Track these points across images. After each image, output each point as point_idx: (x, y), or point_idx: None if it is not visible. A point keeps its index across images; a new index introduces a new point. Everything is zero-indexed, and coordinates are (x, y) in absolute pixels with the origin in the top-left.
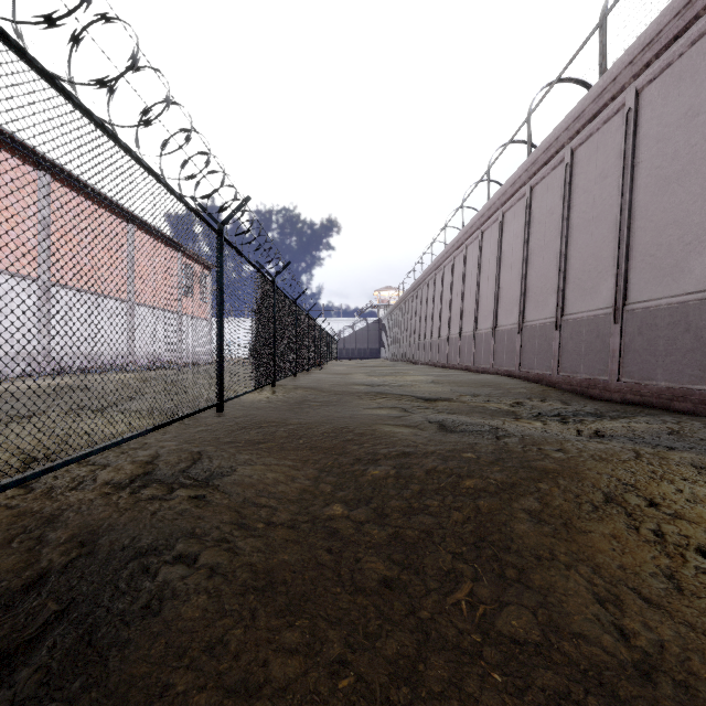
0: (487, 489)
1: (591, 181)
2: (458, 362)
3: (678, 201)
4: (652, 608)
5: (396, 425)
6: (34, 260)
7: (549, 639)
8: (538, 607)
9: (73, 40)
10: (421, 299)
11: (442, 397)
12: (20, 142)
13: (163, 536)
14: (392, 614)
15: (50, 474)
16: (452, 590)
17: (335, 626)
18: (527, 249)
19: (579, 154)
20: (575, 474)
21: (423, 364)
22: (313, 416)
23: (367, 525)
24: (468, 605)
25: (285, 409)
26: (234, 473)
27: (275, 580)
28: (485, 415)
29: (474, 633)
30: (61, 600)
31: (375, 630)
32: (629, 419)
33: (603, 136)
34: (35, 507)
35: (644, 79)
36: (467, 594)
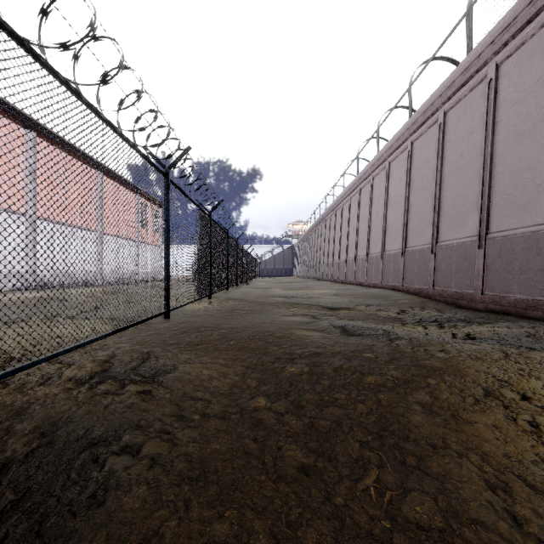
0: (385, 384)
1: (460, 136)
2: (354, 279)
3: (531, 151)
4: (539, 495)
5: (307, 329)
6: (23, 199)
7: (451, 525)
8: (438, 493)
9: (42, 12)
10: (325, 230)
11: (343, 307)
12: (12, 107)
13: (113, 428)
14: (310, 502)
15: (23, 372)
16: (361, 477)
17: (261, 515)
18: (409, 191)
19: (450, 116)
20: (457, 372)
21: (326, 280)
22: (241, 322)
23: (287, 416)
24: (376, 491)
25: (219, 316)
26: (176, 371)
27: (207, 470)
28: (378, 321)
29: (384, 520)
30: (18, 489)
31: (296, 518)
32: (493, 324)
33: (470, 101)
34: (8, 401)
35: (503, 56)
36: (374, 480)
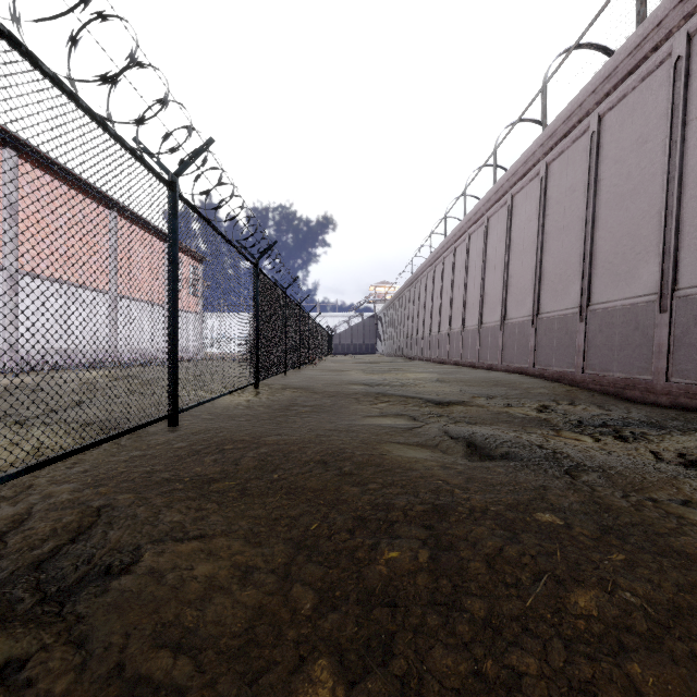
0: (629, 623)
1: (625, 149)
2: (460, 358)
3: None
4: None
5: (408, 444)
6: None
7: None
8: None
9: None
10: (419, 293)
11: (455, 400)
12: None
13: None
14: None
15: None
16: None
17: None
18: (543, 233)
19: (609, 121)
20: None
21: (421, 360)
22: (300, 428)
23: None
24: None
25: (265, 418)
26: (130, 571)
27: None
28: (515, 425)
29: None
30: None
31: None
32: None
33: (641, 95)
34: None
35: None
36: None
